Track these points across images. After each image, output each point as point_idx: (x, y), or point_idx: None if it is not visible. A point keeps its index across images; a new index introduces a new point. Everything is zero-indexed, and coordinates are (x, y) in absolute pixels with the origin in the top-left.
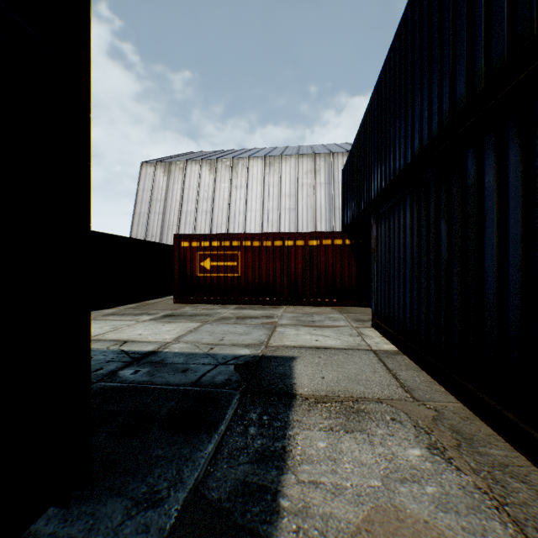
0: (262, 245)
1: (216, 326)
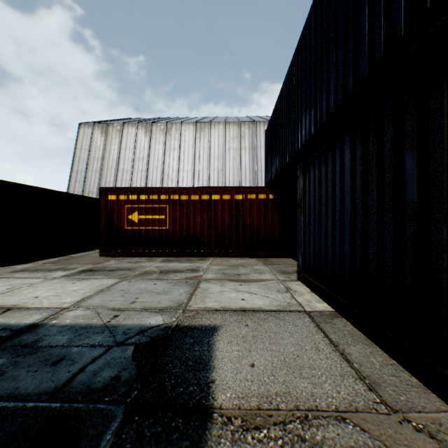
0: (190, 198)
1: (134, 283)
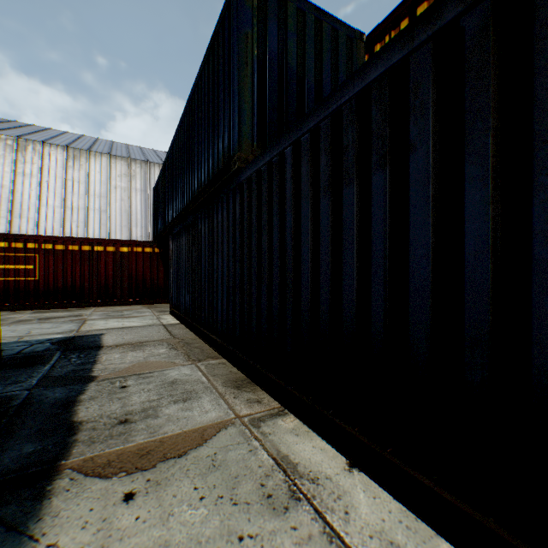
0: (68, 248)
1: (17, 326)
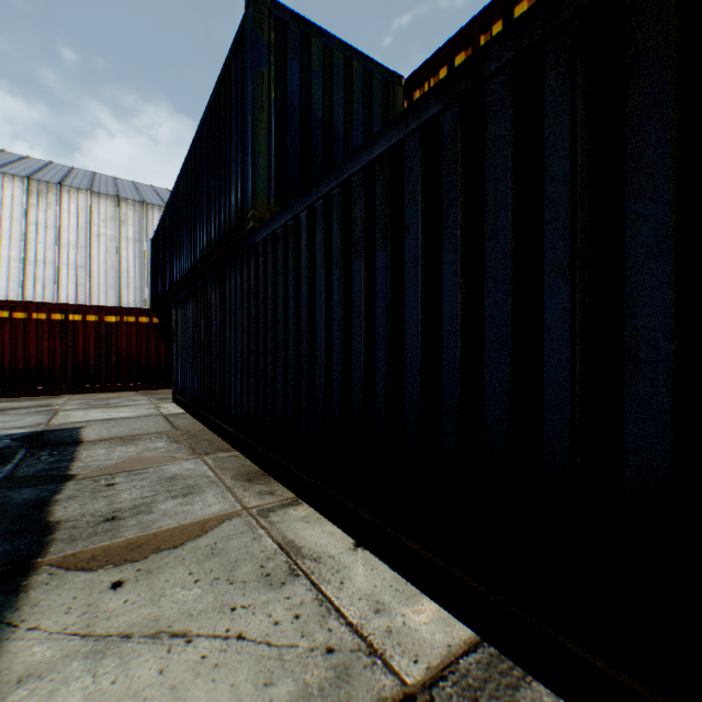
0: (32, 317)
1: None
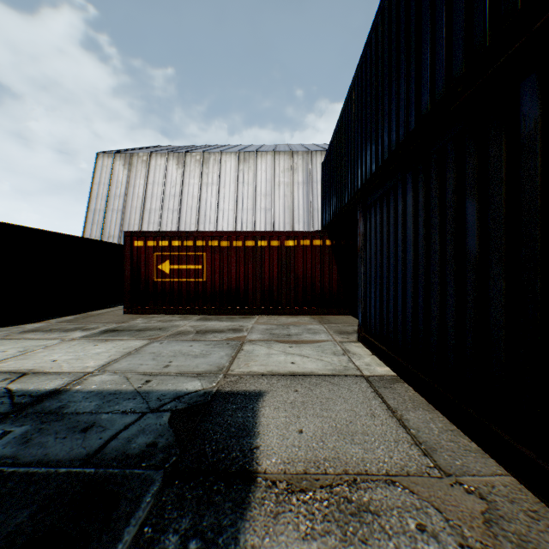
0: (232, 245)
1: (166, 345)
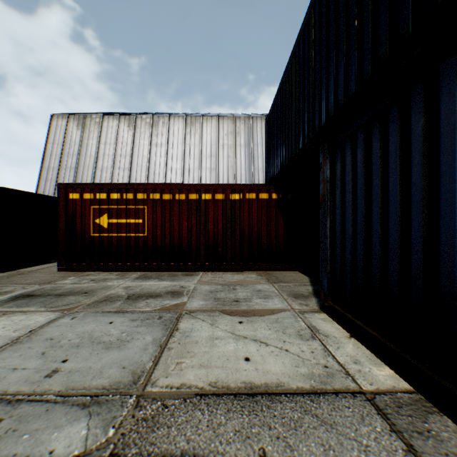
0: (174, 198)
1: (78, 321)
